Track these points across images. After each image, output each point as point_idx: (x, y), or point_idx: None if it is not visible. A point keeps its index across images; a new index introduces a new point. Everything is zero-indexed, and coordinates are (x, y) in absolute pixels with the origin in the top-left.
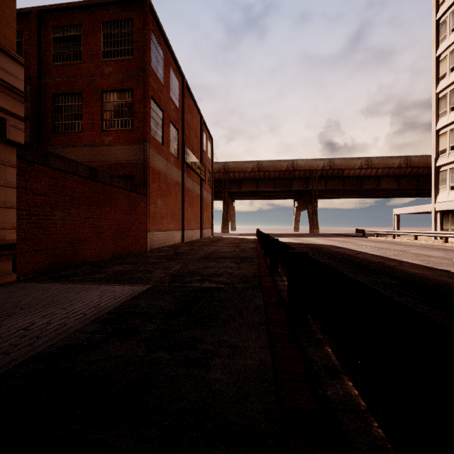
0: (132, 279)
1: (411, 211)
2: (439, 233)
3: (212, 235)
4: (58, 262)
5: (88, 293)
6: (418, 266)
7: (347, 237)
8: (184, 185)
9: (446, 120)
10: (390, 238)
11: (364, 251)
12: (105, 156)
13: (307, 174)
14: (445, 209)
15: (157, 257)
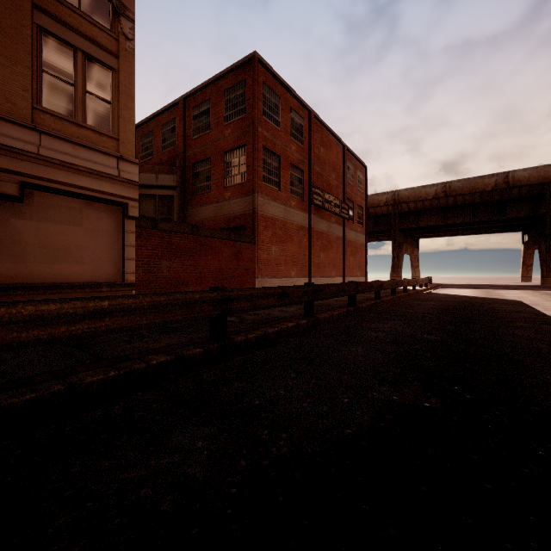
0: None
1: None
2: None
3: None
4: None
5: None
6: None
7: None
8: (310, 228)
9: None
10: None
11: (543, 309)
12: (226, 210)
13: (535, 190)
14: None
15: None
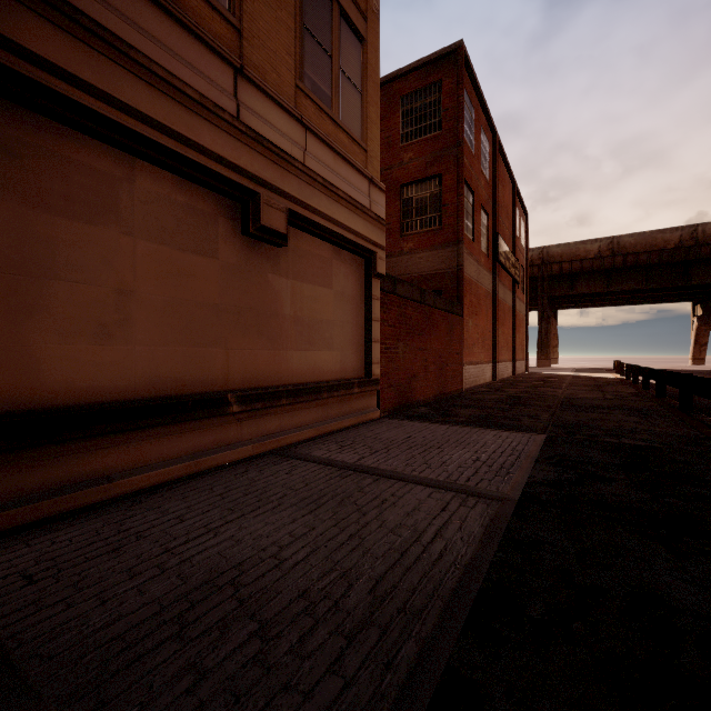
0: (507, 426)
1: None
2: None
3: (526, 371)
4: (401, 401)
5: (480, 436)
6: None
7: None
8: (495, 295)
9: None
10: None
11: None
12: (404, 268)
13: None
14: None
15: (492, 400)
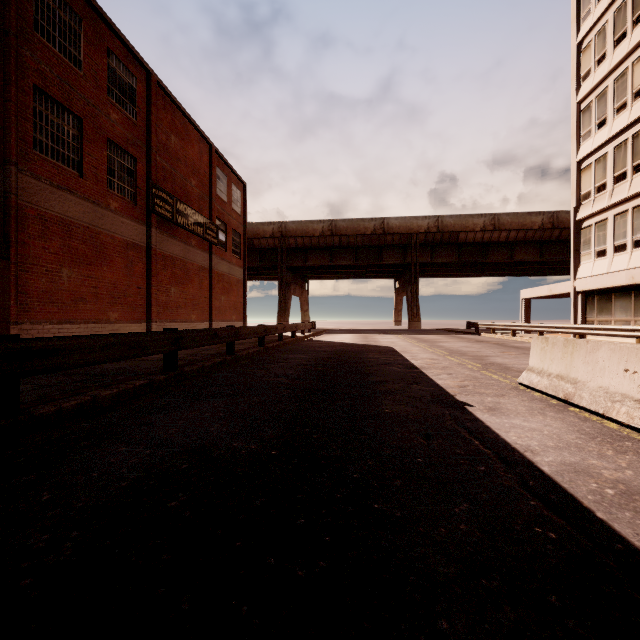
0: None
1: (544, 292)
2: (570, 328)
3: None
4: None
5: None
6: (428, 393)
7: (449, 335)
8: (150, 249)
9: (590, 145)
10: (508, 336)
11: (412, 358)
12: None
13: (404, 239)
14: (588, 289)
15: None
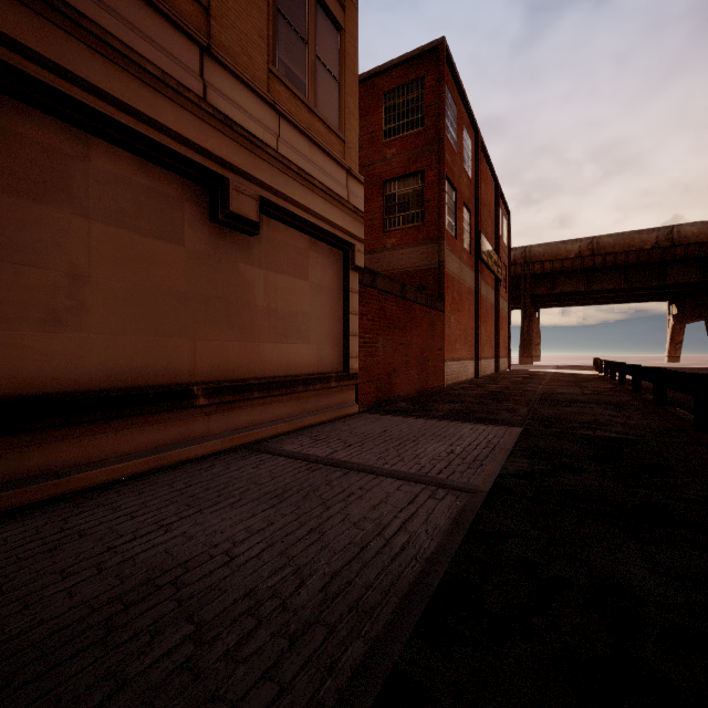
0: (485, 420)
1: None
2: None
3: (509, 368)
4: (381, 396)
5: (457, 429)
6: None
7: None
8: (478, 292)
9: None
10: None
11: None
12: (387, 264)
13: (705, 250)
14: None
15: (472, 396)
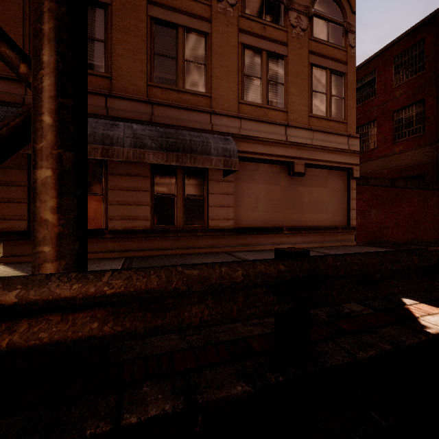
0: None
1: None
2: None
3: None
4: (373, 239)
5: None
6: None
7: None
8: None
9: None
10: None
11: None
12: (395, 162)
13: None
14: None
15: None
